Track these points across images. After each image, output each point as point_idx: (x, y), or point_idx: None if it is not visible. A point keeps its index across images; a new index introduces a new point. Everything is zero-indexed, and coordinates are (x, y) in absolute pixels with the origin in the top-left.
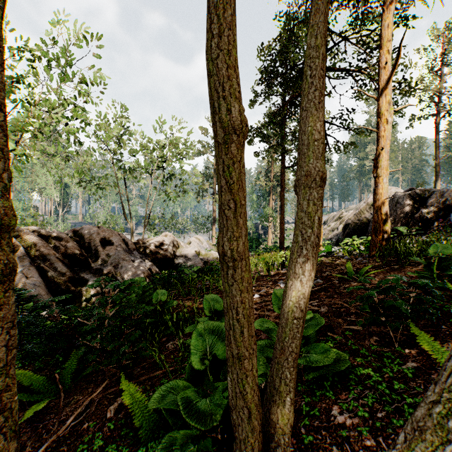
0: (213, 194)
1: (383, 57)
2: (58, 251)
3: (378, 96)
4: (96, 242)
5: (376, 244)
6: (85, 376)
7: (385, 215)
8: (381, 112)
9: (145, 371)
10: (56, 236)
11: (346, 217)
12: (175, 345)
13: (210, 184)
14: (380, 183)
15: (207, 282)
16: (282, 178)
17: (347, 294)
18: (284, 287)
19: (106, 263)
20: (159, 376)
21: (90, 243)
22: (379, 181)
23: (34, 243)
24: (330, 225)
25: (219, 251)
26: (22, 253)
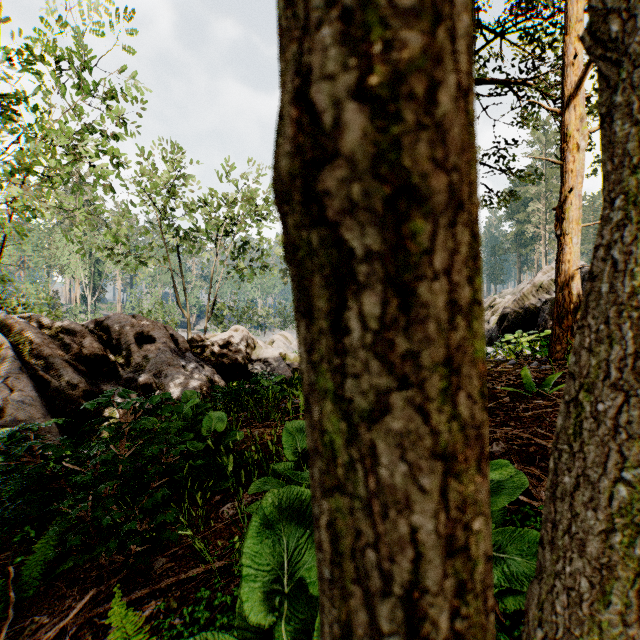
0: None
1: (573, 46)
2: (69, 351)
3: (565, 108)
4: (128, 338)
5: (562, 341)
6: (70, 567)
7: (576, 294)
8: (569, 133)
9: (174, 565)
10: (67, 329)
11: (501, 305)
12: (235, 509)
13: None
14: (567, 245)
15: (296, 399)
16: None
17: (532, 421)
18: (564, 419)
19: (142, 370)
20: (198, 576)
21: (119, 339)
22: (566, 241)
23: (29, 338)
24: None
25: (277, 165)
26: (8, 353)
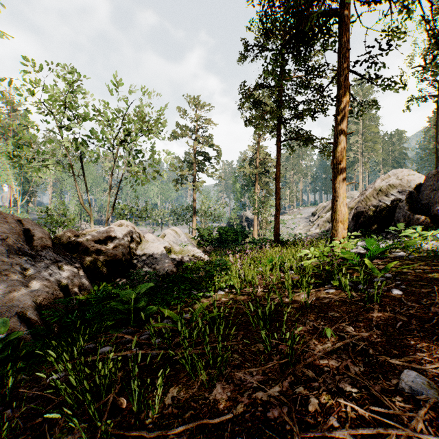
0: (194, 182)
1: None
2: None
3: None
4: None
5: None
6: None
7: None
8: None
9: None
10: None
11: None
12: None
13: (190, 170)
14: None
15: None
16: (277, 154)
17: None
18: None
19: None
20: None
21: None
22: None
23: None
24: (322, 216)
25: None
26: None
